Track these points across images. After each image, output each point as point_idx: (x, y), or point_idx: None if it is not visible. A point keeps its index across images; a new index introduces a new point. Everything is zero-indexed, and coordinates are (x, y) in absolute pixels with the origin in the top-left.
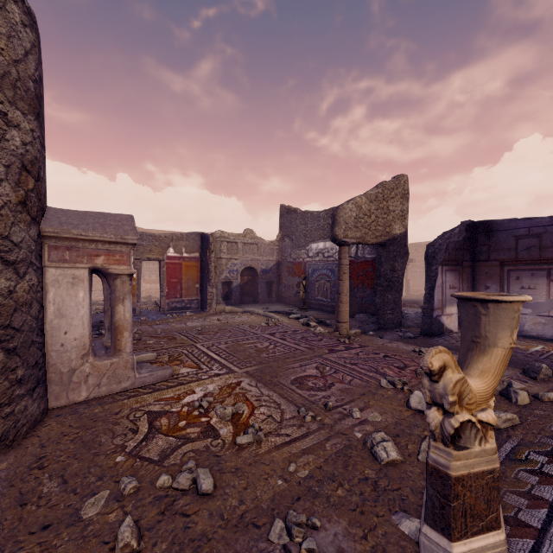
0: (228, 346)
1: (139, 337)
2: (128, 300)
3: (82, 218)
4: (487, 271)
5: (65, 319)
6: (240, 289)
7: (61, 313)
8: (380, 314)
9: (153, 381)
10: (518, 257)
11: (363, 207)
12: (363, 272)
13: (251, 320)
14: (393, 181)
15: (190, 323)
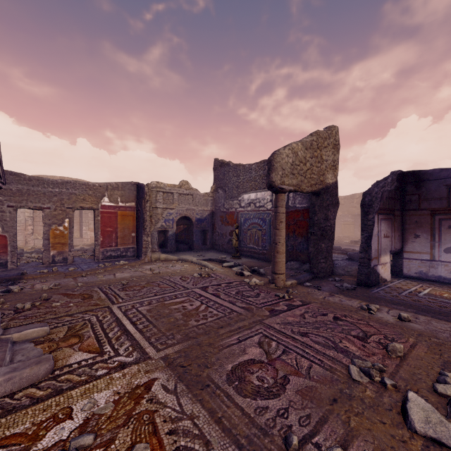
0: (151, 307)
1: (49, 295)
2: None
3: None
4: (417, 220)
5: None
6: (176, 238)
7: None
8: (314, 263)
9: (12, 389)
10: (450, 206)
11: (299, 154)
12: (294, 221)
13: (185, 269)
14: (325, 130)
15: (120, 274)
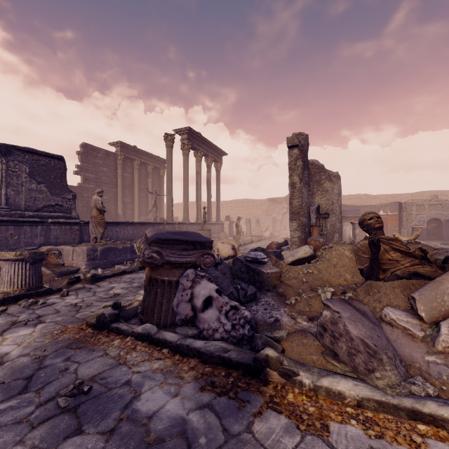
0: None
1: None
2: (357, 229)
3: (348, 212)
4: None
5: (345, 232)
6: (428, 231)
7: (345, 231)
8: None
9: None
10: None
11: None
12: None
13: None
14: None
15: None
